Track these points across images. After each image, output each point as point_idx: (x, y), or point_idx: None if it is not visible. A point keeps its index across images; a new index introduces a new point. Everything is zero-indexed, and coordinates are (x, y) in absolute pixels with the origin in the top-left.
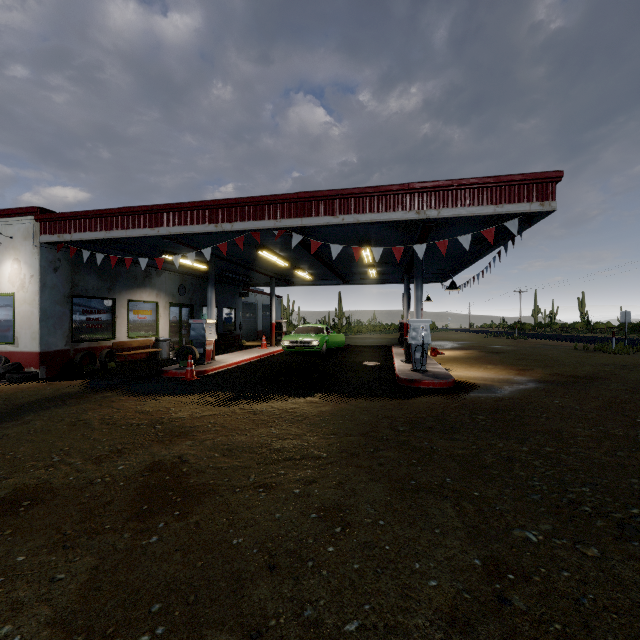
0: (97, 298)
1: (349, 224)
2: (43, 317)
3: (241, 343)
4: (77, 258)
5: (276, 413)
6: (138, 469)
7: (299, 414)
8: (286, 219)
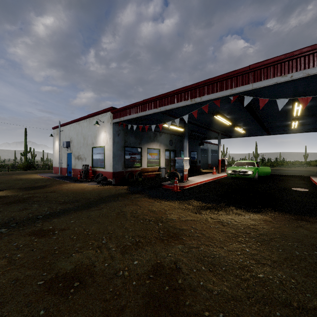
0: (134, 147)
1: (297, 79)
2: (114, 156)
3: (200, 170)
4: (126, 129)
5: (240, 227)
6: (146, 268)
7: (262, 232)
8: (239, 87)
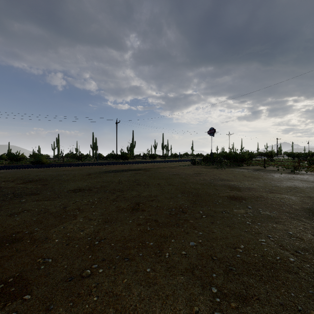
0: None
1: None
2: None
3: None
4: None
5: None
6: None
7: None
8: None
